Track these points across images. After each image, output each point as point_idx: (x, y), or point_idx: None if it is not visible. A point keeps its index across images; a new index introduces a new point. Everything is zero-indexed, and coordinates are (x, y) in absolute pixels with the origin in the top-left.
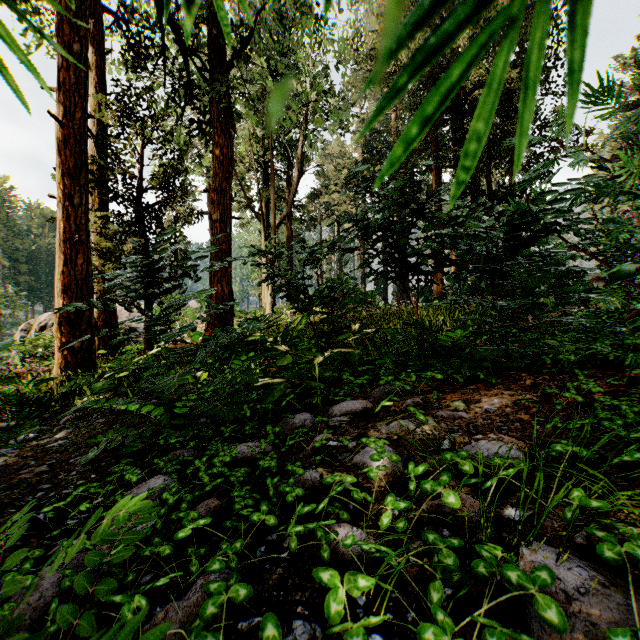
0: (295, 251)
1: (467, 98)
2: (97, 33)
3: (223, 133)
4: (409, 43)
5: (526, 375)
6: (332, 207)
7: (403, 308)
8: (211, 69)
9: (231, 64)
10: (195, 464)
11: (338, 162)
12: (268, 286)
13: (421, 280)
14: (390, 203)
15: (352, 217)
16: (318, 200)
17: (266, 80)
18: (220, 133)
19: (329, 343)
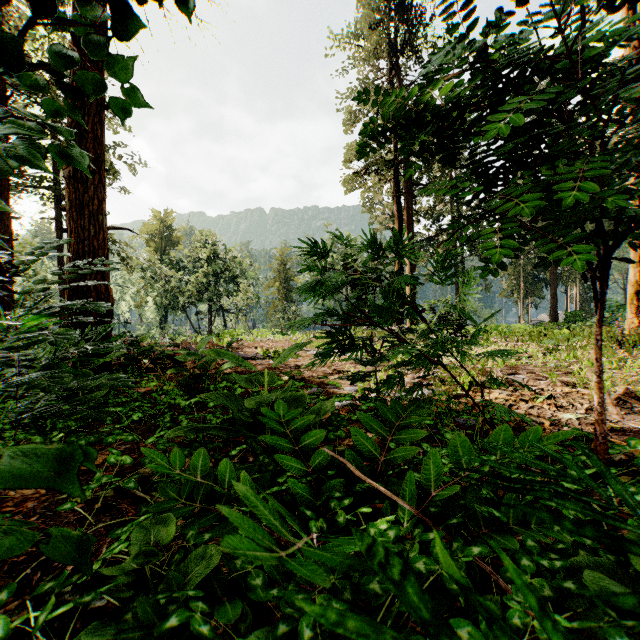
0: None
1: None
2: None
3: None
4: None
5: None
6: None
7: None
8: None
9: None
10: None
11: None
12: None
13: None
14: None
15: None
16: None
17: None
18: None
19: None
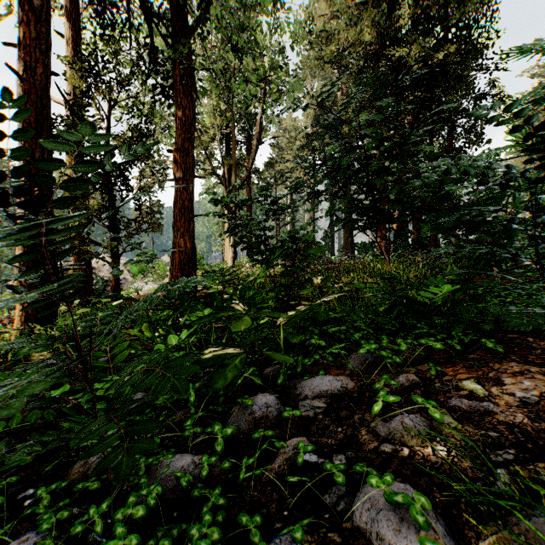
0: (254, 201)
1: (408, 73)
2: (73, 10)
3: (186, 96)
4: (354, 29)
5: (534, 340)
6: (286, 174)
7: (352, 262)
8: (174, 35)
9: (193, 30)
10: (89, 514)
11: (291, 135)
12: (230, 242)
13: (393, 229)
14: (369, 132)
15: (303, 183)
16: (274, 168)
17: (227, 53)
18: (183, 96)
19: (289, 296)
